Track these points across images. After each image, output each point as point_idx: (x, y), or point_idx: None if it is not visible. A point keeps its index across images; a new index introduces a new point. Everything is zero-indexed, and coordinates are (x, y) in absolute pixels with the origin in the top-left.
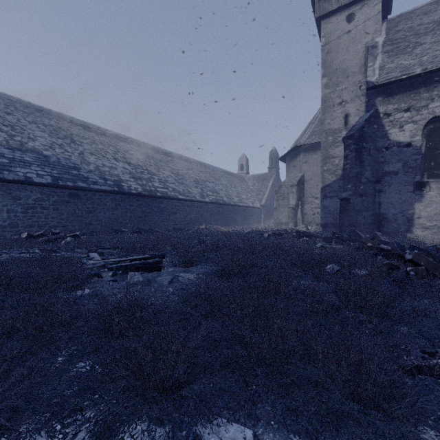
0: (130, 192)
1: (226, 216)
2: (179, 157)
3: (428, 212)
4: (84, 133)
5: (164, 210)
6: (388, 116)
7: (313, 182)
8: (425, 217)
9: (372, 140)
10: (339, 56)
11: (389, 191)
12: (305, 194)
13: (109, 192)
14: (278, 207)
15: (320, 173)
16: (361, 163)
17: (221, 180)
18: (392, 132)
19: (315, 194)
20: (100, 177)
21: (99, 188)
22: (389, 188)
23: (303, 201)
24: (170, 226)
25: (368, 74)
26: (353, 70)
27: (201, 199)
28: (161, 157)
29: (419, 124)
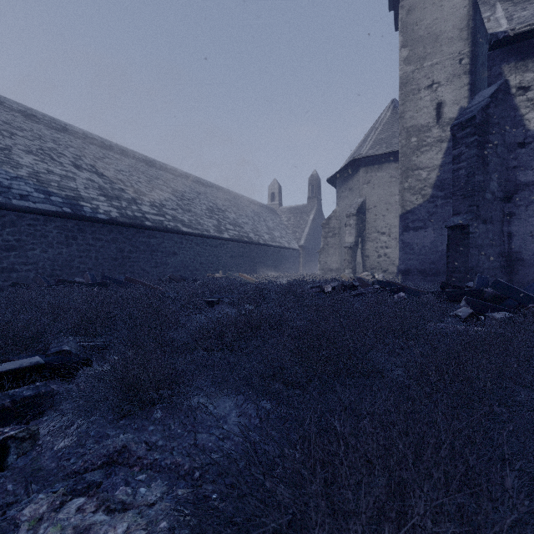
0: (96, 217)
1: (253, 260)
2: (186, 177)
3: None
4: (22, 123)
5: (158, 248)
6: (524, 91)
7: (379, 211)
8: None
9: (500, 130)
10: (427, 15)
11: (527, 215)
12: (367, 228)
13: (53, 215)
14: (326, 248)
15: (388, 198)
16: (485, 166)
17: (245, 211)
18: (533, 117)
19: (382, 228)
20: (38, 189)
21: (30, 206)
22: (527, 209)
23: (364, 238)
24: (167, 274)
25: (489, 26)
26: (450, 35)
27: (217, 233)
28: (158, 173)
29: None
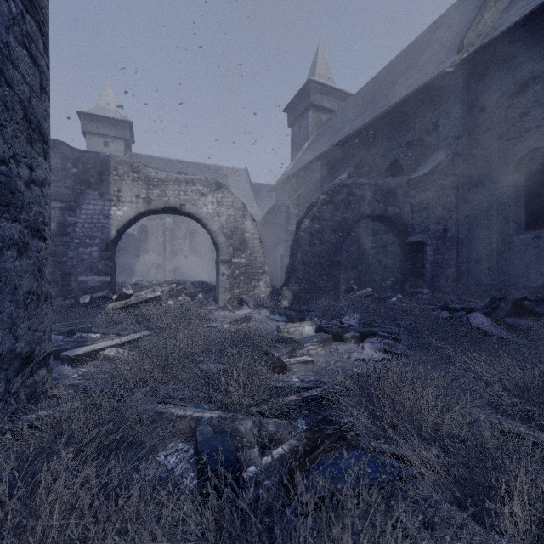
0: None
1: None
2: None
3: (140, 269)
4: None
5: None
6: None
7: None
8: (139, 271)
9: None
10: None
11: (123, 257)
12: None
13: None
14: None
15: None
16: None
17: None
18: None
19: None
20: None
21: None
22: (123, 256)
23: None
24: None
25: None
26: None
27: None
28: None
29: (137, 226)
